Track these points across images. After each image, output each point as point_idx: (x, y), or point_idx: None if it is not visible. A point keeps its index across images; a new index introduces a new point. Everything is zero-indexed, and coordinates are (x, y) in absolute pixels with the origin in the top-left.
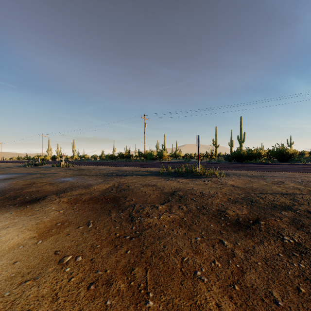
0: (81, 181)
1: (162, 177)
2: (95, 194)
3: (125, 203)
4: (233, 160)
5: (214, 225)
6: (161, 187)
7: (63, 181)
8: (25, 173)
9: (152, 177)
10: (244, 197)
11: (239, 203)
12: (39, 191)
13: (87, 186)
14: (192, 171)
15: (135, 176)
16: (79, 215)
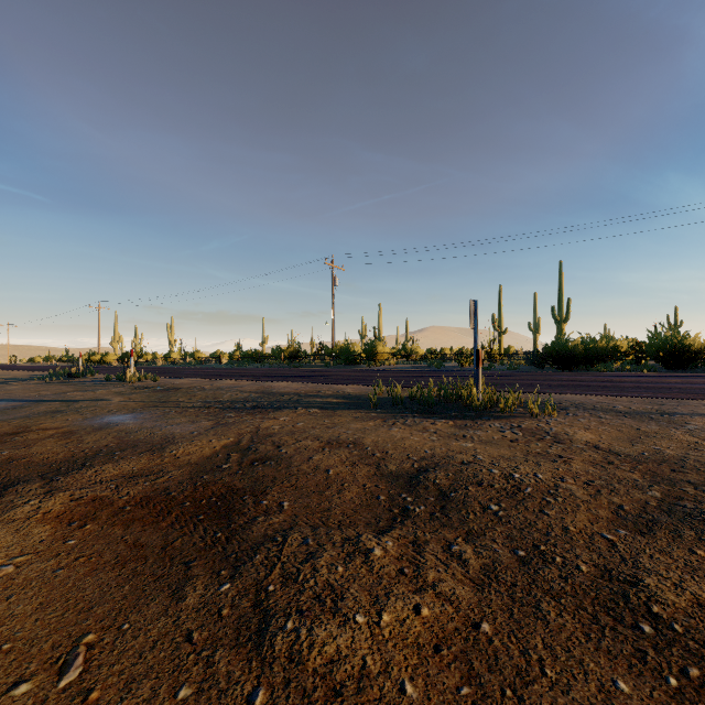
0: (154, 424)
1: (378, 413)
2: (170, 478)
3: (252, 526)
4: (549, 364)
5: (634, 686)
6: (377, 453)
7: (103, 427)
8: (29, 398)
9: (351, 413)
10: (665, 501)
11: (667, 532)
12: (12, 461)
13: (159, 446)
14: (458, 396)
15: (303, 409)
16: (61, 596)
